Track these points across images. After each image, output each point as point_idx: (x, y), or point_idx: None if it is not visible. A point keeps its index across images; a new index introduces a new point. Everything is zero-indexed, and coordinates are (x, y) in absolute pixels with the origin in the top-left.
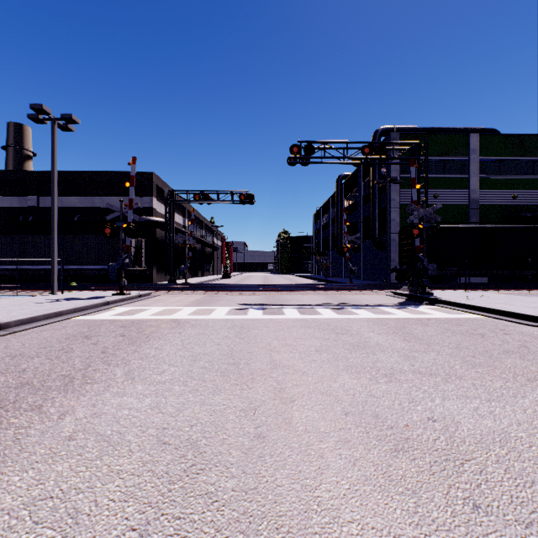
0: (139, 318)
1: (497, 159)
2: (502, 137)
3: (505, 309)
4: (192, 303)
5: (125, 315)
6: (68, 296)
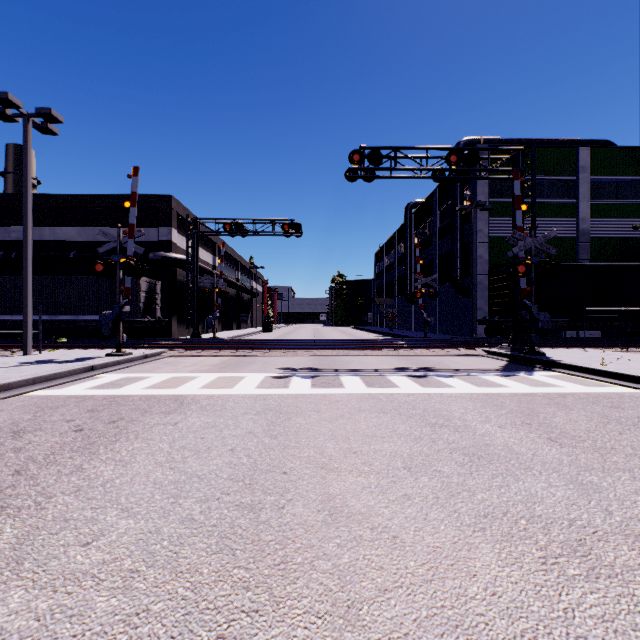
0: (127, 393)
1: (613, 179)
2: (619, 151)
3: None
4: (213, 368)
5: (108, 388)
6: (44, 357)
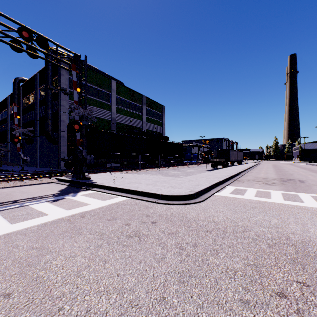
0: None
1: (124, 99)
2: (126, 88)
3: (141, 190)
4: None
5: None
6: None
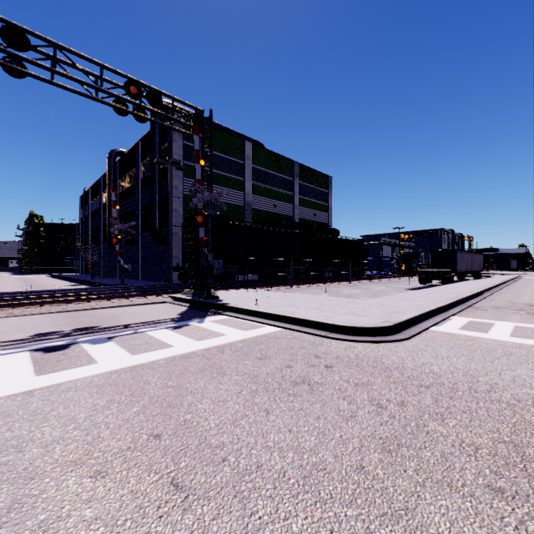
0: None
1: (264, 170)
2: (267, 152)
3: (301, 316)
4: None
5: None
6: None
